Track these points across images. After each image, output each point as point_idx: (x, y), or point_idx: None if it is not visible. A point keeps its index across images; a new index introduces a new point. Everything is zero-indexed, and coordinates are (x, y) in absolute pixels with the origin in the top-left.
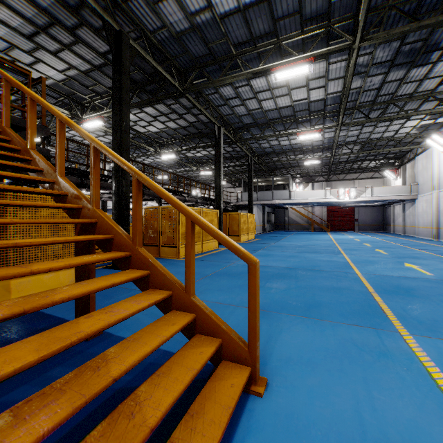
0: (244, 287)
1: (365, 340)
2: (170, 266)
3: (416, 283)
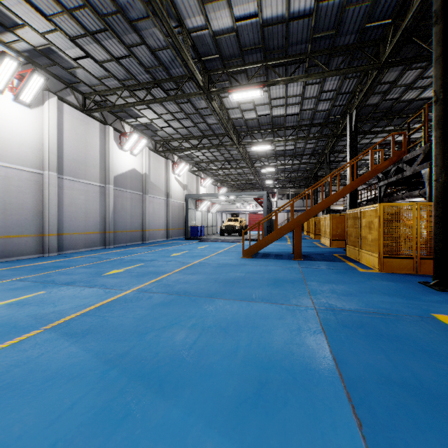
0: (259, 272)
1: (211, 261)
2: (392, 292)
3: (112, 280)
